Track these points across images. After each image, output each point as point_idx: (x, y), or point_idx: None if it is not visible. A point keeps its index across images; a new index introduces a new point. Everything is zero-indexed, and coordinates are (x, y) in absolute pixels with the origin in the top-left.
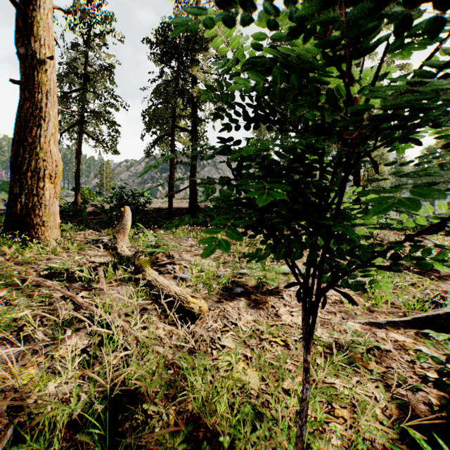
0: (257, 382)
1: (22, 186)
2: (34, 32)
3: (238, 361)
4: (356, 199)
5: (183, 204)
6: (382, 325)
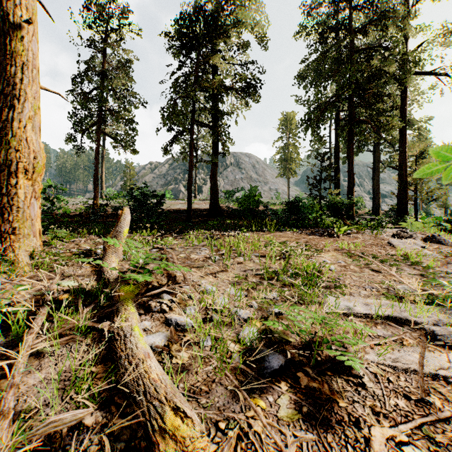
0: None
1: None
2: None
3: None
4: (402, 197)
5: (204, 205)
6: None
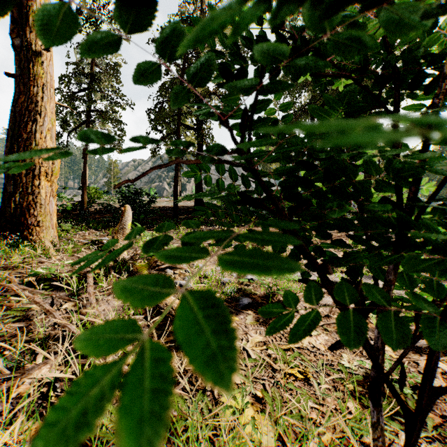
0: (272, 441)
1: (17, 184)
2: (30, 22)
3: (246, 407)
4: None
5: (189, 202)
6: (421, 349)
